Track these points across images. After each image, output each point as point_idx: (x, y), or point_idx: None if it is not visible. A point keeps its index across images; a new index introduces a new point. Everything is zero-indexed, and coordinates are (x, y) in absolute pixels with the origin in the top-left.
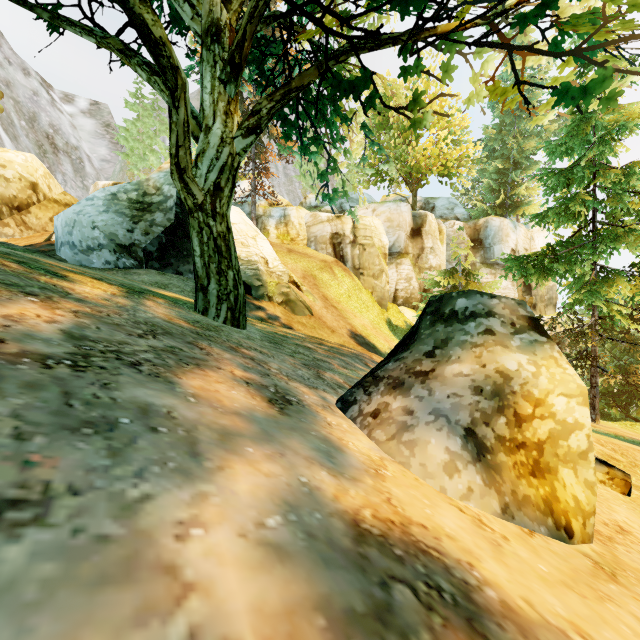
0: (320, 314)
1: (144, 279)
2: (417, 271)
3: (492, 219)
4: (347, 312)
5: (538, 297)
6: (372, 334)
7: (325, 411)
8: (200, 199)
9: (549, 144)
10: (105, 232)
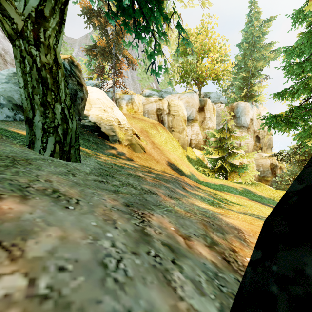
0: (150, 152)
1: None
2: (202, 130)
3: (240, 103)
4: (165, 151)
5: (263, 144)
6: (179, 163)
7: None
8: (19, 24)
9: (288, 49)
10: (4, 95)
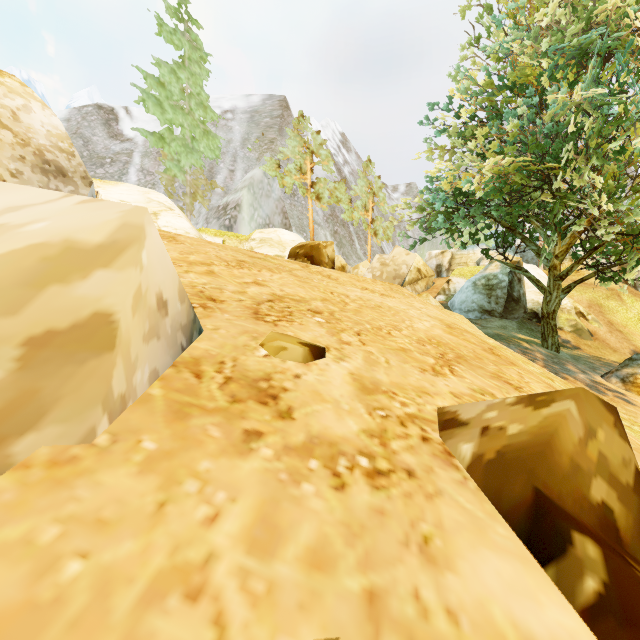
0: (604, 338)
1: (496, 325)
2: None
3: None
4: (633, 335)
5: None
6: None
7: (593, 375)
8: (548, 315)
9: None
10: (477, 304)
